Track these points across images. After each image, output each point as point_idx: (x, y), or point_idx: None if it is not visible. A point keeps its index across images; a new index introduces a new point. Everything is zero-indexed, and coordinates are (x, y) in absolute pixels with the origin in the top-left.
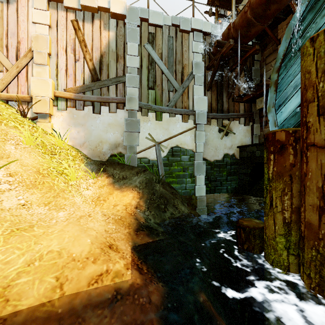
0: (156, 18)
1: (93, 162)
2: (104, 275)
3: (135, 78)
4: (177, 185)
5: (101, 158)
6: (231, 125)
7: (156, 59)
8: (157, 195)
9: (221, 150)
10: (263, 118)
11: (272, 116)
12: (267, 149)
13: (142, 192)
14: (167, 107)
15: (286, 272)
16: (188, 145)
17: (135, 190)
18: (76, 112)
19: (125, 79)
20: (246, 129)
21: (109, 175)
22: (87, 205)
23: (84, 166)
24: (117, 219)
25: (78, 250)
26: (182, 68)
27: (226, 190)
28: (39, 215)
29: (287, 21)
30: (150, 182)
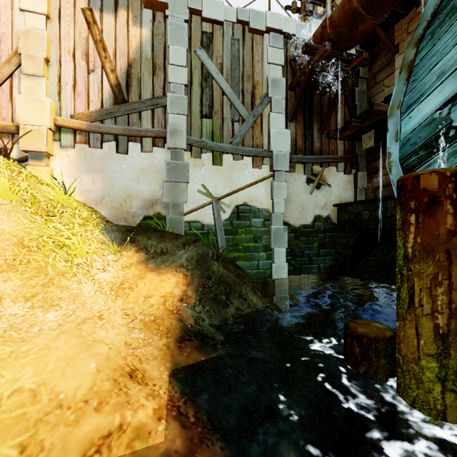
0: (213, 9)
1: (115, 228)
2: (114, 436)
3: (181, 100)
4: (246, 263)
5: (129, 221)
6: (325, 173)
7: (213, 72)
8: (214, 280)
9: (311, 210)
10: (371, 163)
11: (395, 156)
12: (403, 205)
13: (192, 274)
14: (230, 146)
15: (440, 422)
16: (261, 202)
17: (181, 271)
18: (91, 151)
19: (166, 102)
20: (347, 179)
21: (140, 248)
22: (102, 297)
23: (101, 234)
24: (148, 321)
25: (71, 386)
26: (253, 87)
27: (317, 269)
28: (13, 317)
29: (409, 18)
30: (203, 258)
